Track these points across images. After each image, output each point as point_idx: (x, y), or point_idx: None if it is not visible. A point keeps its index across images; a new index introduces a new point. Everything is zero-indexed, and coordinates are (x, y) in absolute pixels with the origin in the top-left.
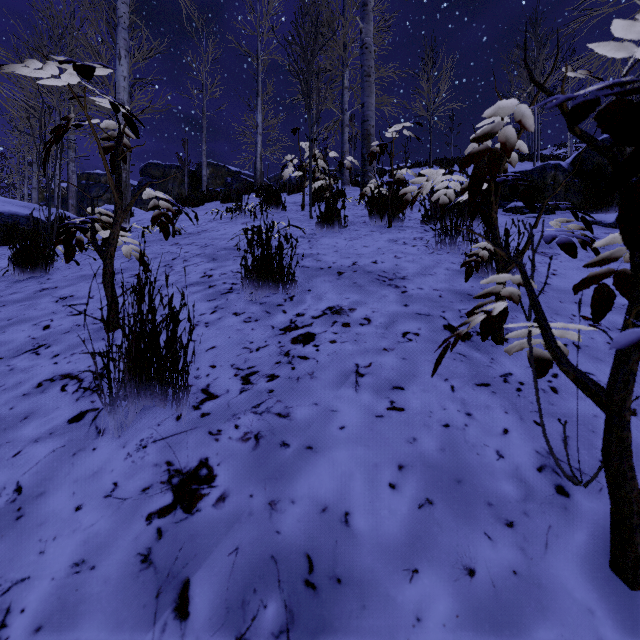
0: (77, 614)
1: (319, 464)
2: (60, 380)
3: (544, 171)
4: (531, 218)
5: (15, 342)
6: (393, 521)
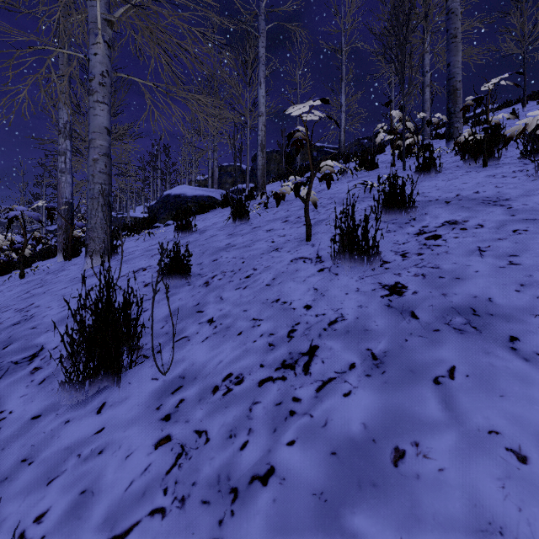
0: (370, 316)
1: (466, 283)
2: (300, 259)
3: None
4: None
5: (263, 248)
6: (520, 301)
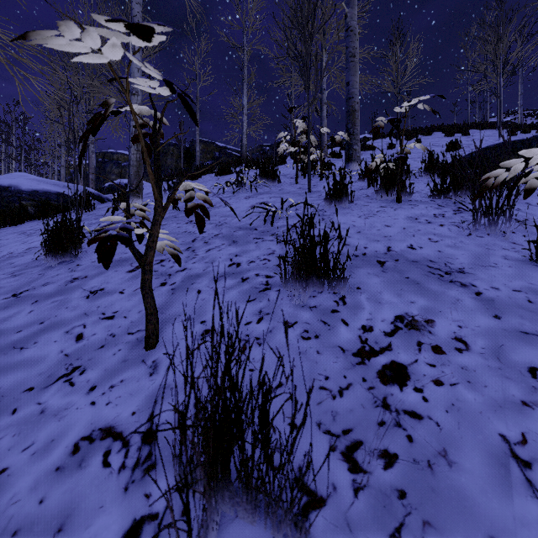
0: None
1: None
2: (100, 440)
3: None
4: None
5: (47, 360)
6: None
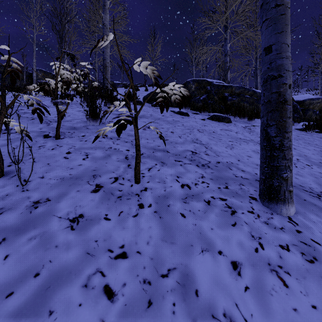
0: None
1: None
2: None
3: None
4: (156, 108)
5: None
6: None
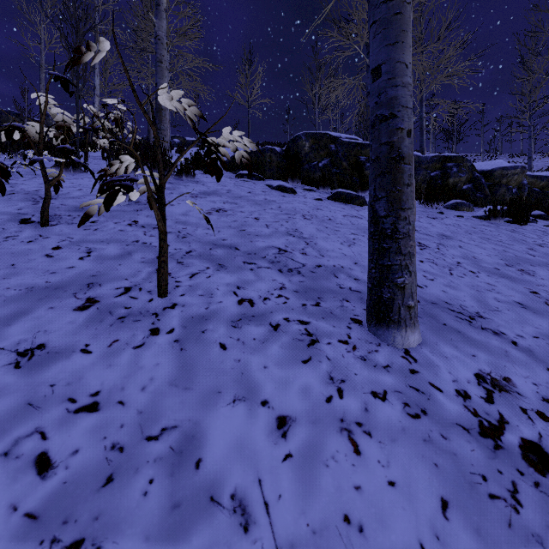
0: None
1: None
2: None
3: (264, 152)
4: (242, 181)
5: None
6: None
